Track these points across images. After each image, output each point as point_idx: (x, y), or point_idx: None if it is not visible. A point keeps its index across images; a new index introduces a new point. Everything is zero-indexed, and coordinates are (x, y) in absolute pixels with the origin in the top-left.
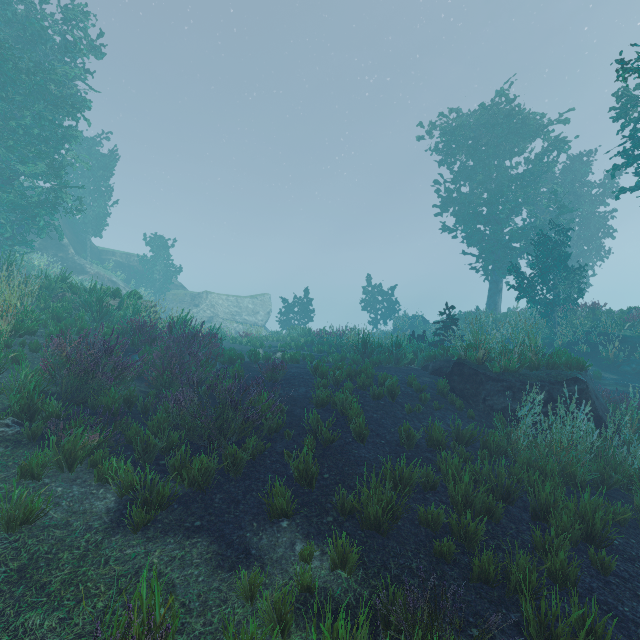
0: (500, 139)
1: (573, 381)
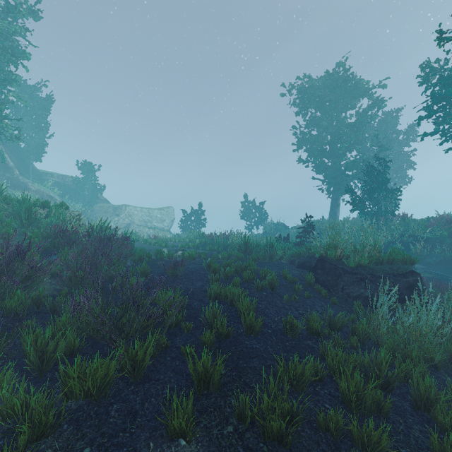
0: (339, 97)
1: (411, 273)
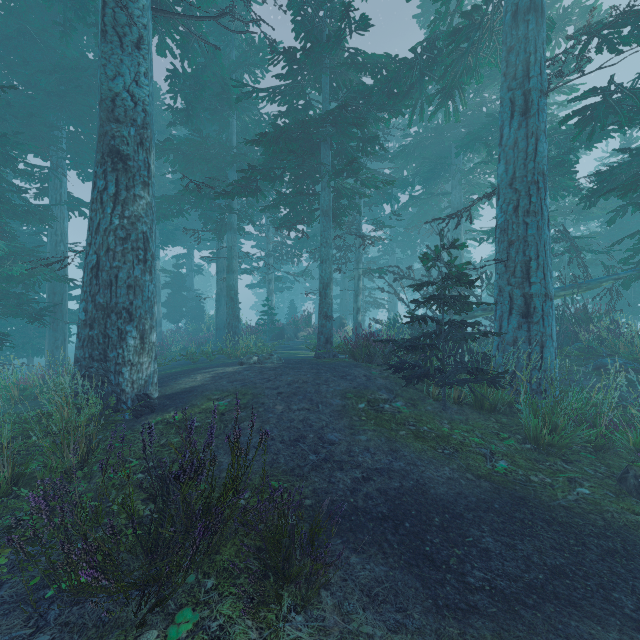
0: None
1: None
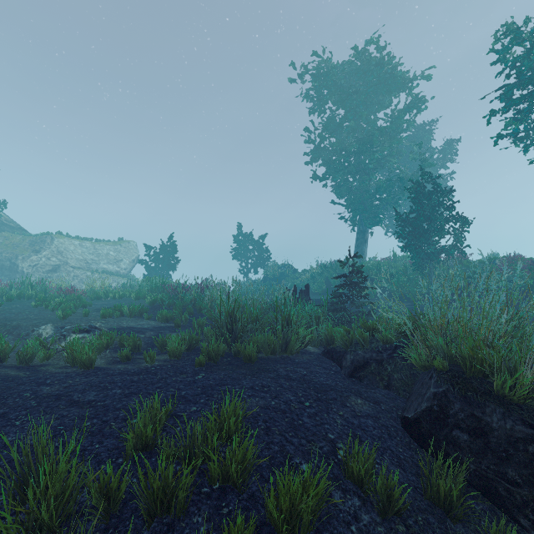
0: (370, 88)
1: None
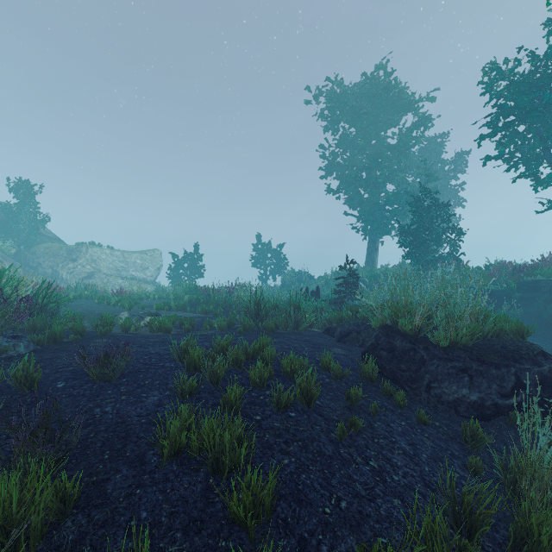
0: (379, 110)
1: (543, 357)
